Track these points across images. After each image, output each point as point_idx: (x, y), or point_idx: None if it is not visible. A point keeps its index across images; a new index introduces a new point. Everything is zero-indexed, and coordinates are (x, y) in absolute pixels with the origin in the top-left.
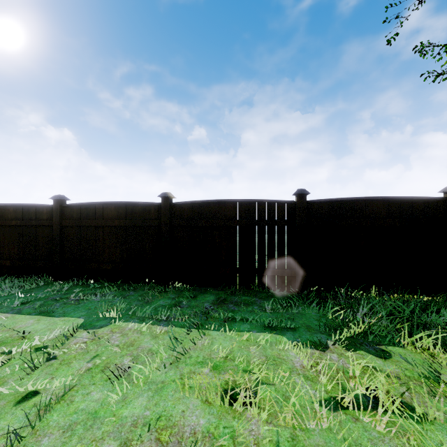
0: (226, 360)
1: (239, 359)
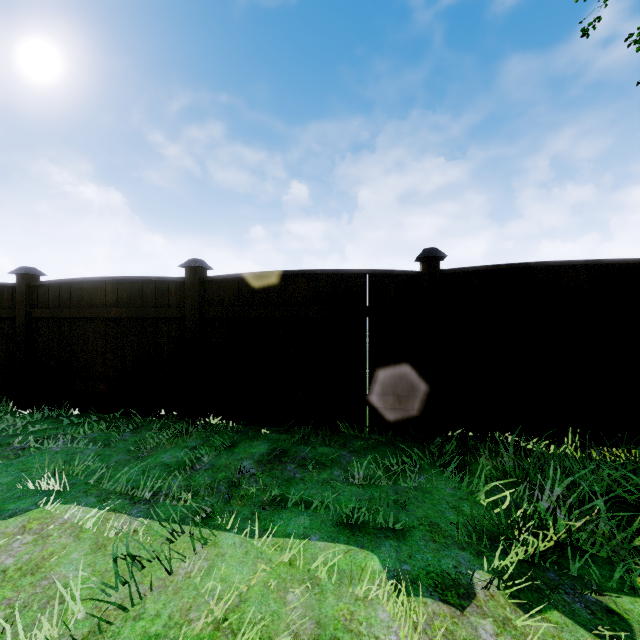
0: (217, 633)
1: (245, 634)
